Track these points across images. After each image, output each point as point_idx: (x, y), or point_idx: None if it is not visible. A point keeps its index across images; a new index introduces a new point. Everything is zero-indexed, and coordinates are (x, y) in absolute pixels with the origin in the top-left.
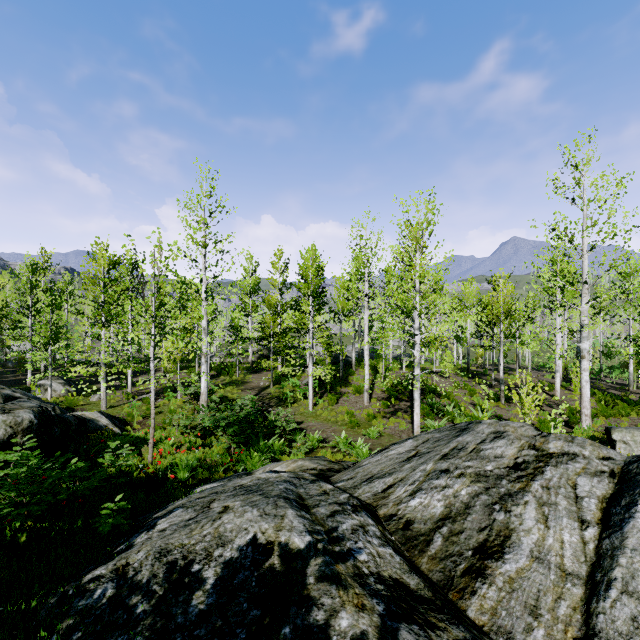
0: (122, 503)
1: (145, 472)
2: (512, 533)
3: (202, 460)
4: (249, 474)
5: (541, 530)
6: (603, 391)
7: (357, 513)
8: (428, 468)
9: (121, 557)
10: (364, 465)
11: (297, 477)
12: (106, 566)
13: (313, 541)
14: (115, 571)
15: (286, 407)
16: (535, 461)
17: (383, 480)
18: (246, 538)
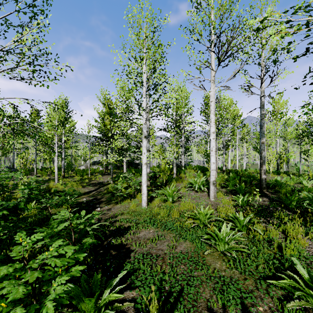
0: None
1: None
2: None
3: None
4: None
5: None
6: None
7: None
8: None
9: None
10: None
11: None
12: None
13: None
14: None
15: (116, 203)
16: None
17: None
18: None
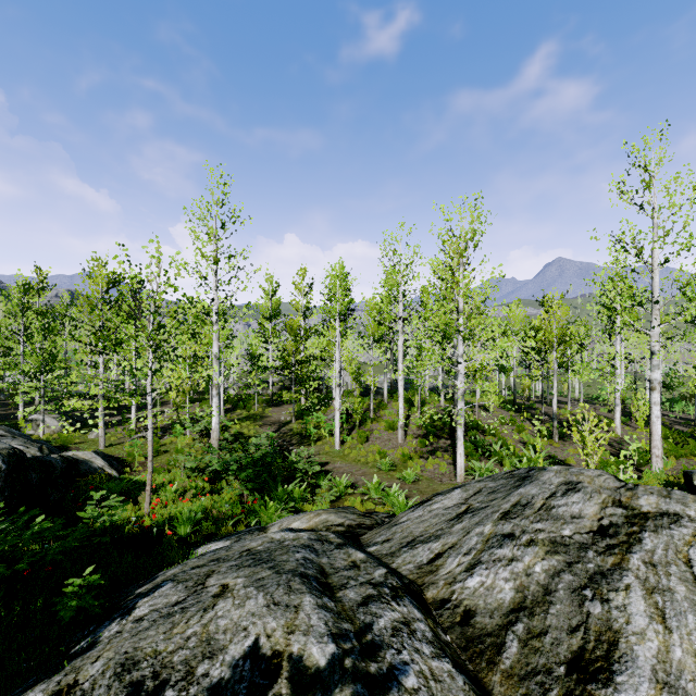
0: (94, 577)
1: (140, 525)
2: (618, 638)
3: (209, 510)
4: (263, 530)
5: (660, 634)
6: (667, 427)
7: (398, 600)
8: (486, 531)
9: (73, 667)
10: (402, 522)
11: (319, 539)
12: (47, 684)
13: (338, 654)
14: (56, 695)
15: (309, 445)
16: (626, 524)
17: (428, 546)
18: (244, 645)
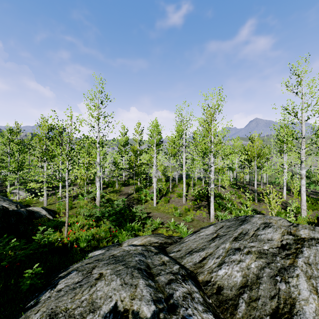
0: (38, 269)
1: (62, 242)
2: (295, 302)
3: (95, 235)
4: (120, 244)
5: (316, 300)
6: (307, 196)
7: (185, 282)
8: (227, 246)
9: (25, 315)
10: (186, 241)
11: (146, 250)
12: None
13: (156, 311)
14: None
15: (142, 204)
16: (294, 243)
17: (199, 253)
18: (110, 305)
